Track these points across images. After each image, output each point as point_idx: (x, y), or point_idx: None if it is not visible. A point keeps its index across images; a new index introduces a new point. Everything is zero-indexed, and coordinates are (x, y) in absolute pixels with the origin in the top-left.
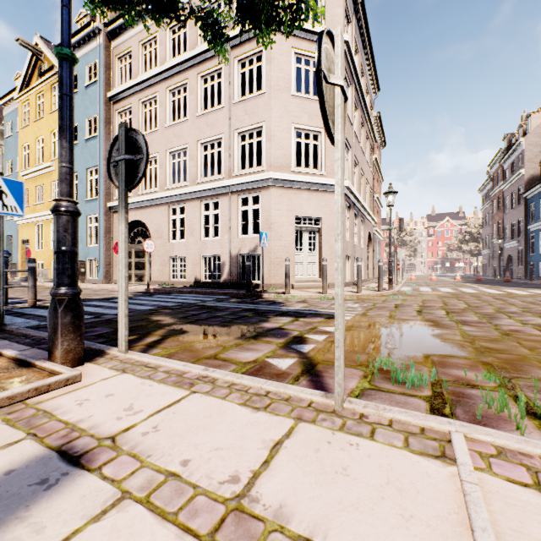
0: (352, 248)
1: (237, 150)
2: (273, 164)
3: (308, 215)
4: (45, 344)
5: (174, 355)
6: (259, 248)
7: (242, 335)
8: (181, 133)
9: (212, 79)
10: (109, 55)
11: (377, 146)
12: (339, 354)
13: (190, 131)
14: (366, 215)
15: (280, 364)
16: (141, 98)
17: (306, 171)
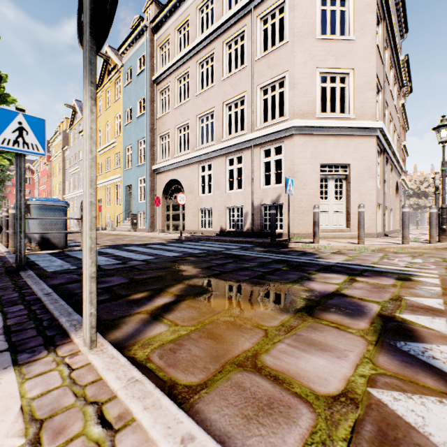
0: (382, 197)
1: (259, 104)
2: (296, 112)
3: (334, 161)
4: (21, 304)
5: (182, 345)
6: (281, 198)
7: (286, 303)
8: (208, 98)
9: (235, 54)
10: (153, 46)
11: (402, 93)
12: None
13: (216, 95)
14: (394, 162)
15: (431, 429)
16: (177, 75)
17: (332, 115)
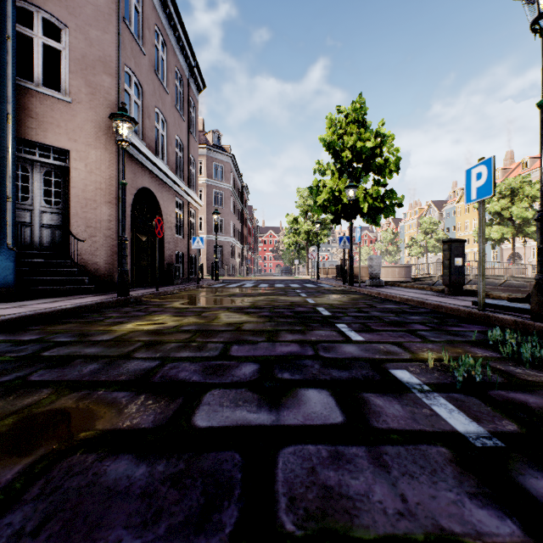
0: None
1: None
2: None
3: None
4: None
5: None
6: None
7: None
8: None
9: None
10: None
11: None
12: None
13: None
14: None
15: None
16: None
17: None
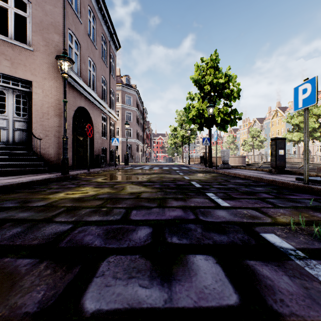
0: None
1: None
2: None
3: None
4: None
5: None
6: None
7: None
8: None
9: None
10: None
11: None
12: None
13: None
14: None
15: None
16: None
17: None
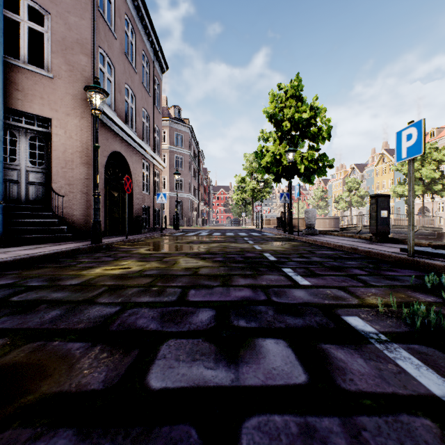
0: None
1: None
2: None
3: None
4: None
5: None
6: None
7: None
8: None
9: None
10: None
11: None
12: None
13: None
14: None
15: None
16: None
17: None
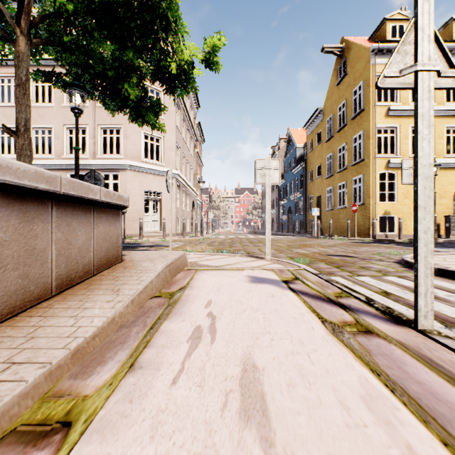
0: (181, 212)
1: (100, 139)
2: (129, 155)
3: (153, 190)
4: None
5: None
6: None
7: None
8: (46, 114)
9: None
10: None
11: (199, 142)
12: (171, 241)
13: (56, 115)
14: (191, 190)
15: None
16: None
17: (152, 161)
